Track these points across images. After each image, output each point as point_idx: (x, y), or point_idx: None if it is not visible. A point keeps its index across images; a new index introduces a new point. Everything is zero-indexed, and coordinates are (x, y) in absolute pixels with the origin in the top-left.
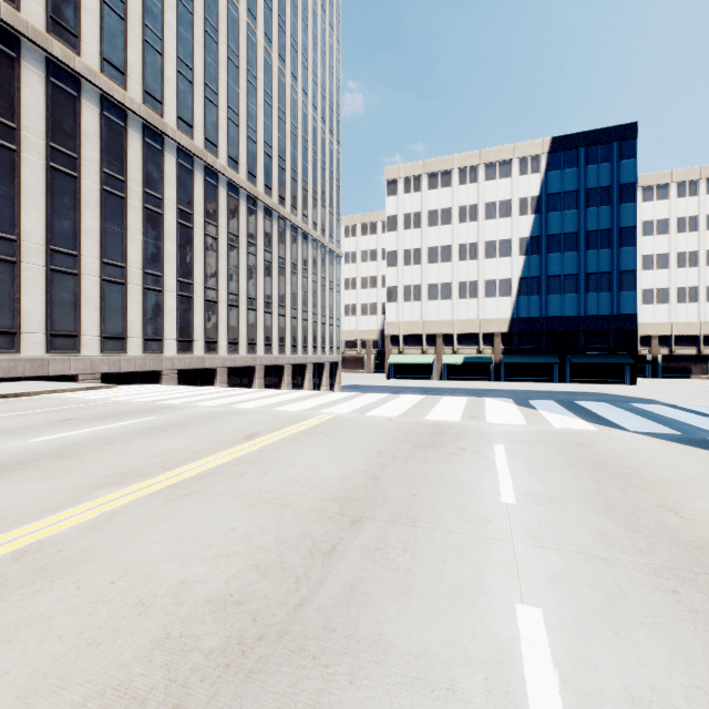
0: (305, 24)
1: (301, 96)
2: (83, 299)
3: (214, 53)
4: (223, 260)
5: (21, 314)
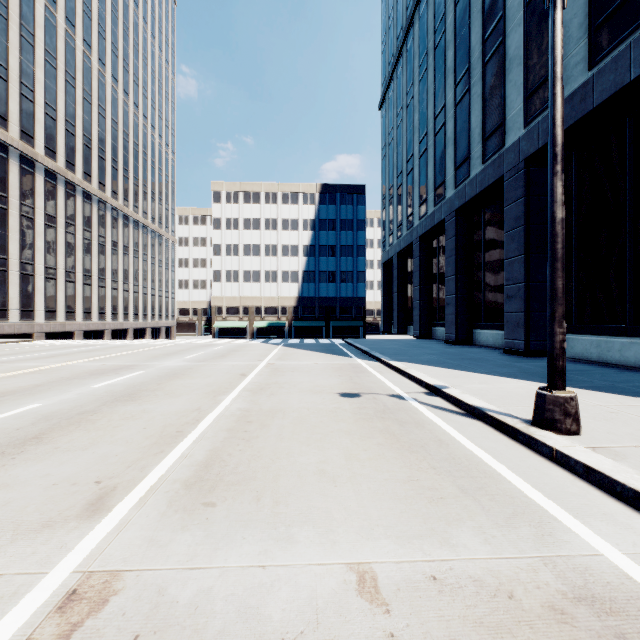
0: (145, 63)
1: (142, 120)
2: None
3: (72, 96)
4: (79, 250)
5: None
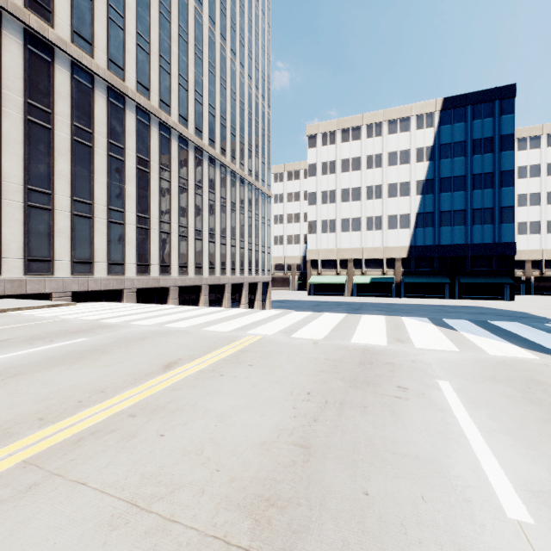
0: (242, 10)
1: (239, 68)
2: (56, 230)
3: (167, 30)
4: (174, 199)
5: (2, 242)
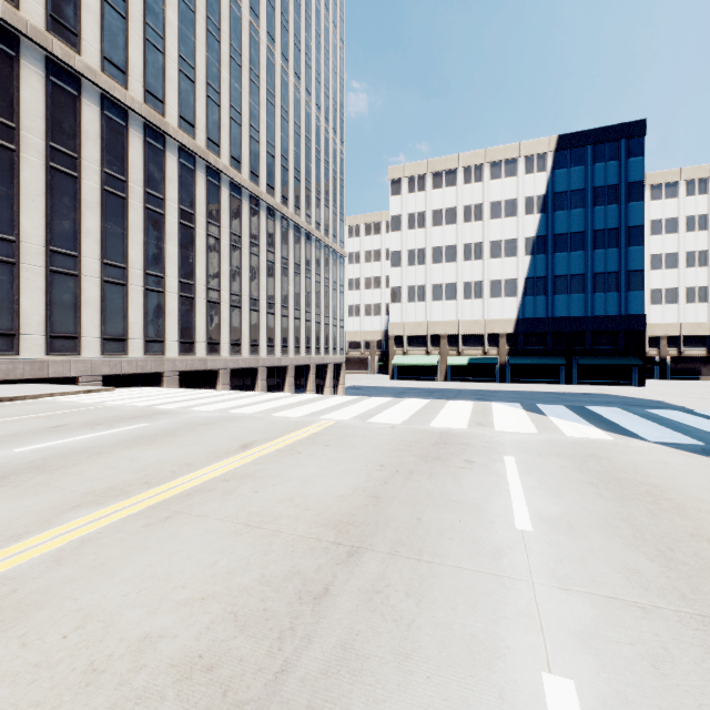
0: (308, 23)
1: (305, 96)
2: (83, 300)
3: (216, 52)
4: (225, 261)
5: (20, 315)
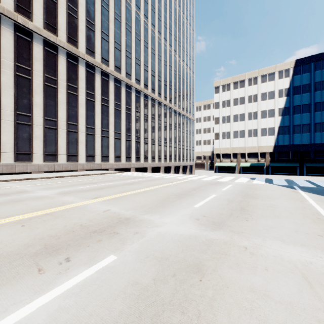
0: (179, 28)
1: (178, 58)
2: (110, 145)
3: (147, 52)
4: (149, 127)
5: (95, 150)
